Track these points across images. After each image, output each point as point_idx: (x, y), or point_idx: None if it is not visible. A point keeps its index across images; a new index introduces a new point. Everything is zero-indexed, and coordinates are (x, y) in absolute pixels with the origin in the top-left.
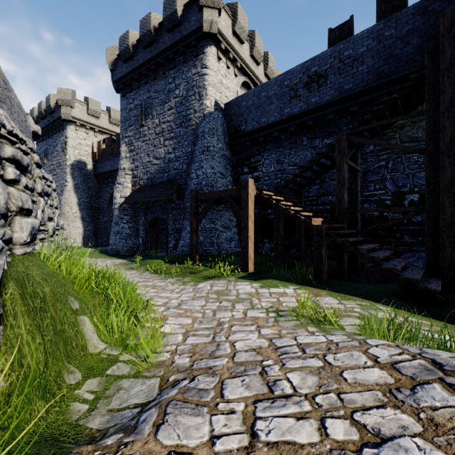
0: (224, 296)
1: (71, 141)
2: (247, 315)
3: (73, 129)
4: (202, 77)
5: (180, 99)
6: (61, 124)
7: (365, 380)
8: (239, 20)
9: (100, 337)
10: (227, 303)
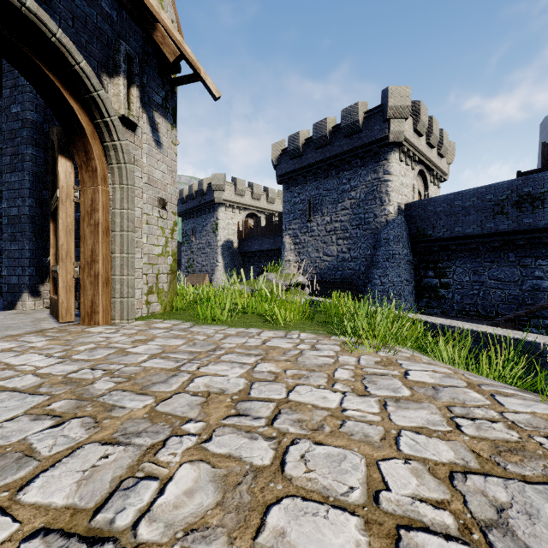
0: None
1: (221, 222)
2: None
3: (223, 210)
4: (385, 183)
5: (357, 201)
6: (212, 207)
7: None
8: (421, 118)
9: None
10: None
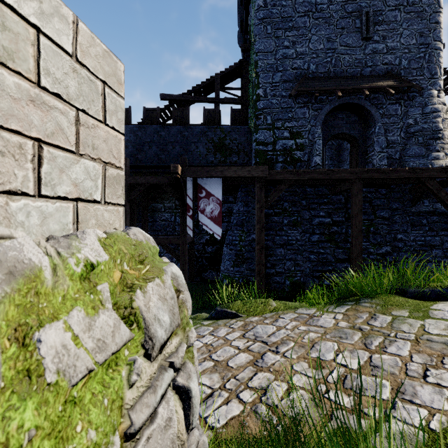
0: None
1: None
2: None
3: None
4: None
5: None
6: None
7: None
8: None
9: None
10: None
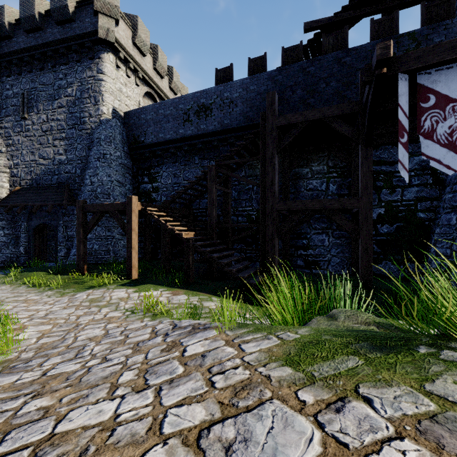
0: (96, 303)
1: None
2: (107, 316)
3: None
4: (99, 82)
5: (73, 98)
6: None
7: (134, 341)
8: (139, 33)
9: None
10: (95, 309)
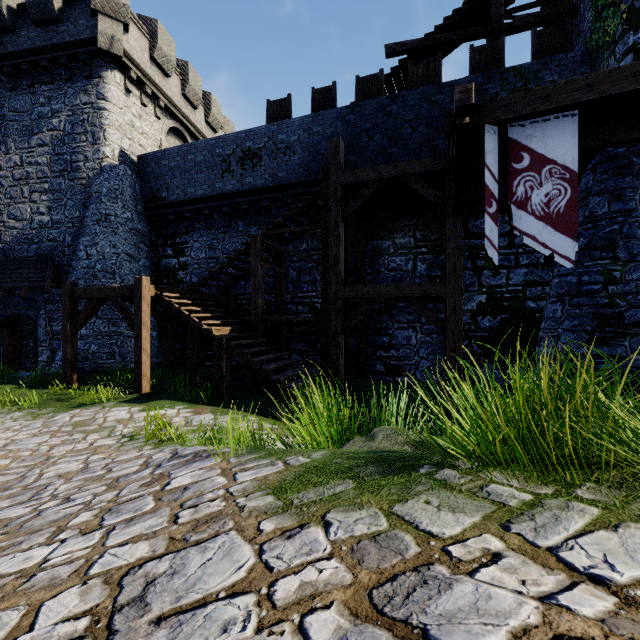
0: (82, 428)
1: None
2: (94, 445)
3: None
4: (99, 112)
5: (61, 134)
6: None
7: (116, 475)
8: (160, 45)
9: None
10: (79, 436)
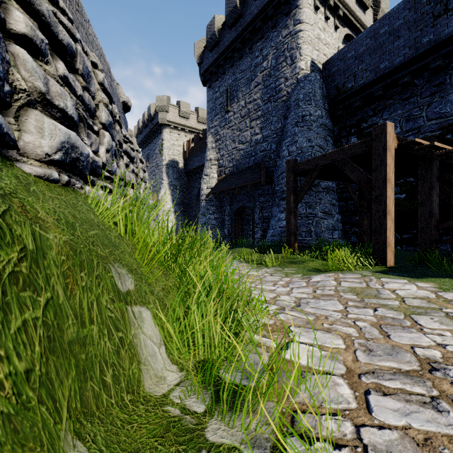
0: (372, 299)
1: (166, 142)
2: None
3: (168, 131)
4: (295, 36)
5: (268, 70)
6: (159, 129)
7: None
8: None
9: (171, 353)
10: (391, 313)
